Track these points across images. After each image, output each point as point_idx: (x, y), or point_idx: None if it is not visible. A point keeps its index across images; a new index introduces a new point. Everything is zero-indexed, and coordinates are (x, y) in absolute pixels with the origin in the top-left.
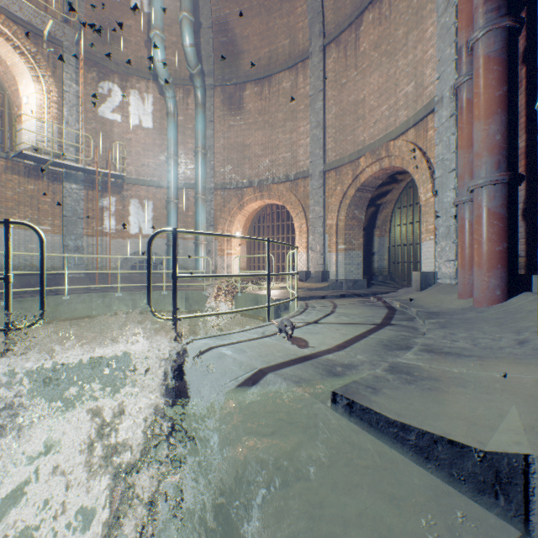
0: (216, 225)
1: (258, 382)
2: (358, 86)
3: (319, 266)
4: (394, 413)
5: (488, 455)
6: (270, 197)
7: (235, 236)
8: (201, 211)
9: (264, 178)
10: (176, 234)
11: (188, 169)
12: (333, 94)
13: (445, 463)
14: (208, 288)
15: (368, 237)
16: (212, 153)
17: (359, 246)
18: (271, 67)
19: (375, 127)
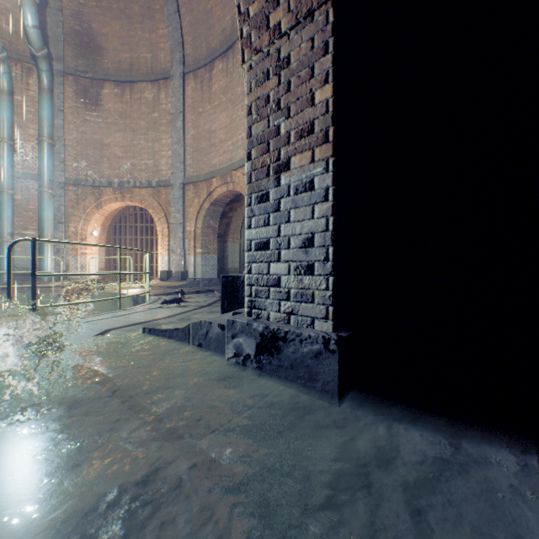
0: (68, 223)
1: (105, 334)
2: (212, 118)
3: (180, 266)
4: (166, 328)
5: (184, 328)
6: (132, 199)
7: (90, 244)
8: (48, 206)
9: (125, 180)
10: (36, 242)
11: (30, 157)
12: (192, 118)
13: (176, 337)
14: (57, 290)
15: (223, 243)
16: (62, 145)
17: (214, 250)
18: (133, 74)
19: (224, 156)
